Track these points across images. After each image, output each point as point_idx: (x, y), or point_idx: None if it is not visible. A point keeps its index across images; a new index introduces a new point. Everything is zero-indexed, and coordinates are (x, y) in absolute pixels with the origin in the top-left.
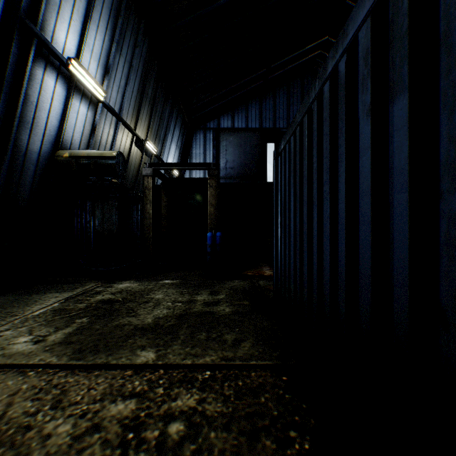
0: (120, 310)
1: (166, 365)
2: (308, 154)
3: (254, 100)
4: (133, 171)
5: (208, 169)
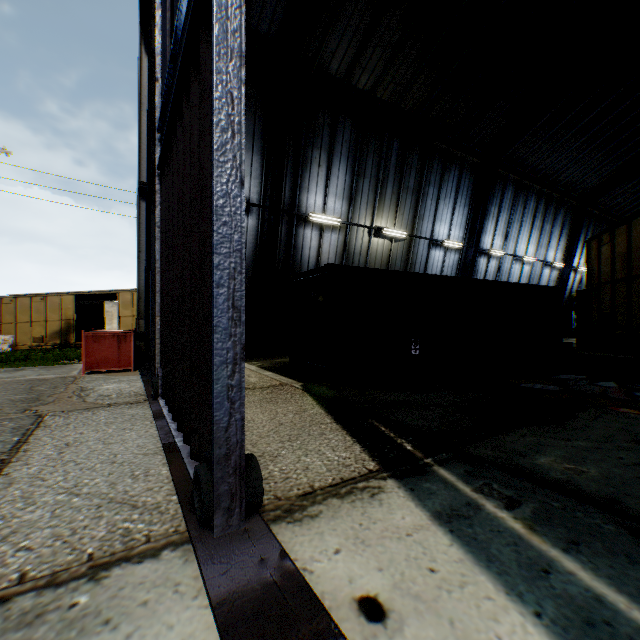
0: None
1: None
2: None
3: None
4: None
5: None
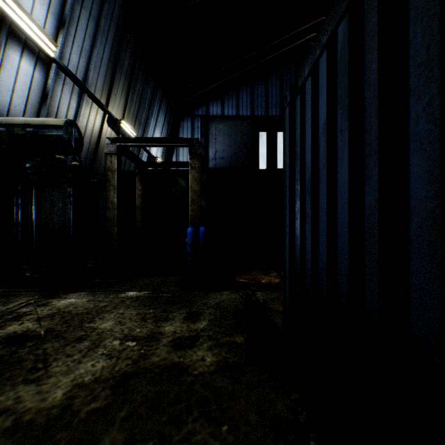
0: (23, 361)
1: None
2: None
3: (245, 86)
4: None
5: (189, 146)
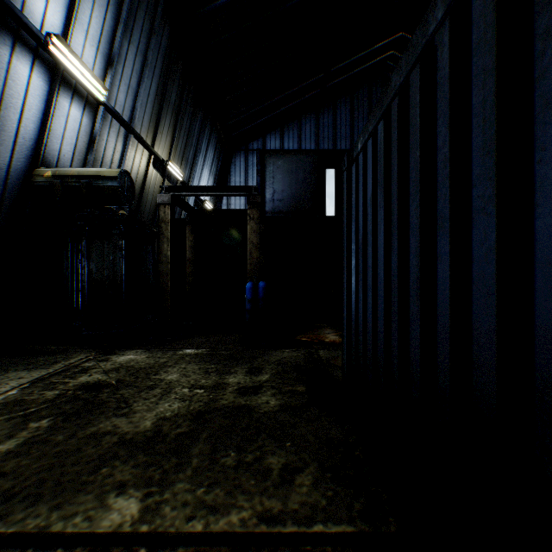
0: (107, 402)
1: (154, 535)
2: (423, 137)
3: (309, 114)
4: (151, 201)
5: (247, 195)
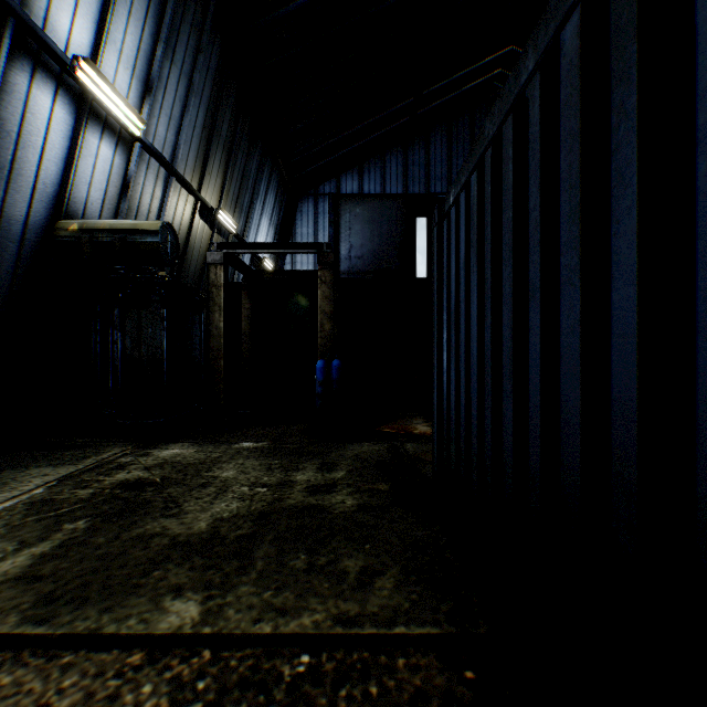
0: (152, 502)
1: (219, 637)
2: (515, 196)
3: (395, 149)
4: (197, 260)
5: (318, 253)
